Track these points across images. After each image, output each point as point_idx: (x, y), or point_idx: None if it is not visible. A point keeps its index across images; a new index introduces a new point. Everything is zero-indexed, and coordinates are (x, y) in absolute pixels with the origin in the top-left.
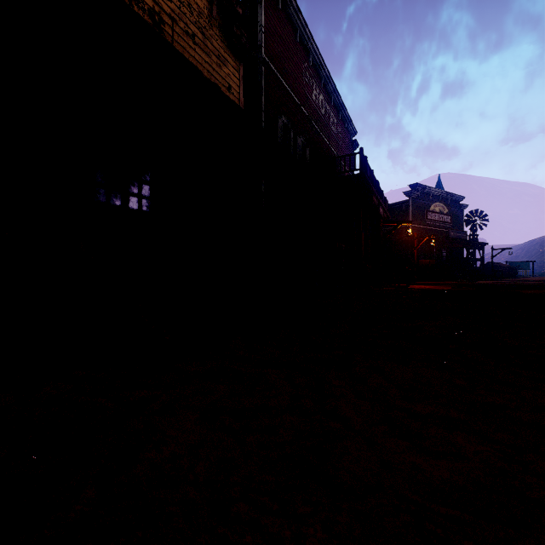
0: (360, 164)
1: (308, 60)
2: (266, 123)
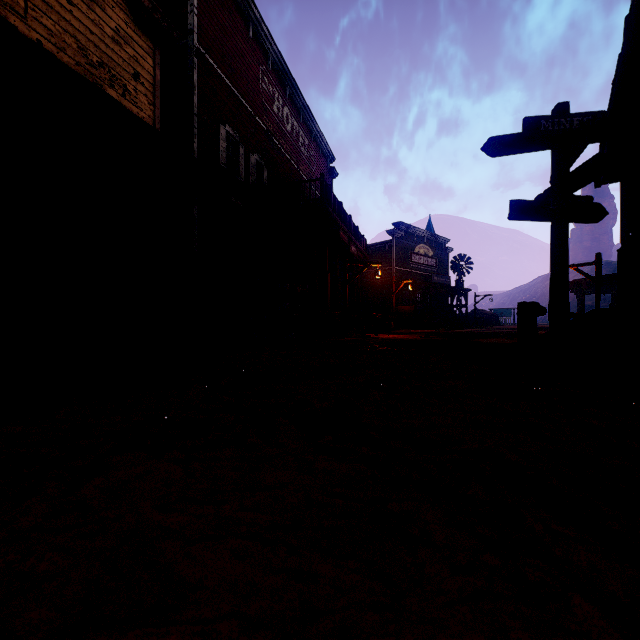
0: (321, 193)
1: (267, 63)
2: (200, 130)
